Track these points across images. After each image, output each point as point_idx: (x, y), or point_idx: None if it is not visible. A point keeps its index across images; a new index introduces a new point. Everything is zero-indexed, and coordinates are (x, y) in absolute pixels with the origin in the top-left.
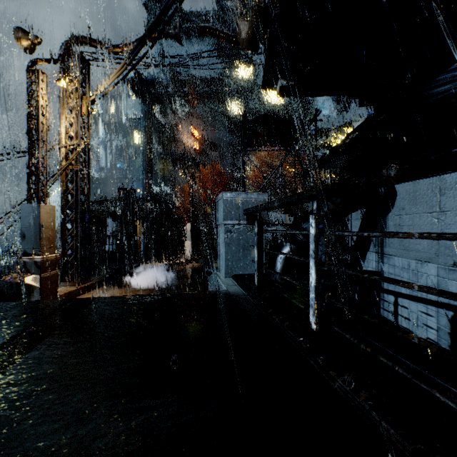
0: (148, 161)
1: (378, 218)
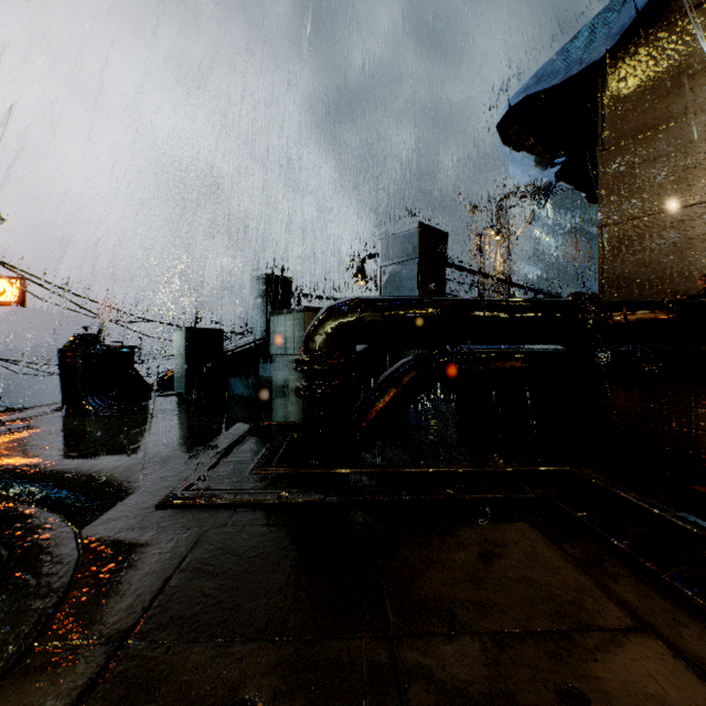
0: None
1: None
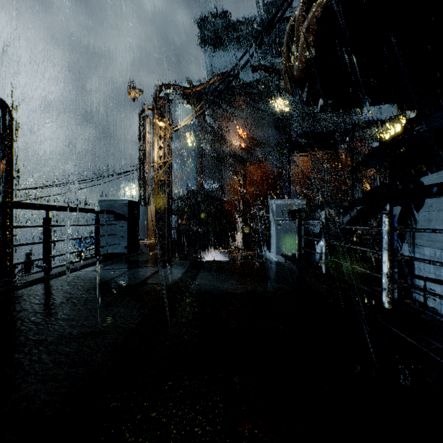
0: (201, 162)
1: (411, 214)
